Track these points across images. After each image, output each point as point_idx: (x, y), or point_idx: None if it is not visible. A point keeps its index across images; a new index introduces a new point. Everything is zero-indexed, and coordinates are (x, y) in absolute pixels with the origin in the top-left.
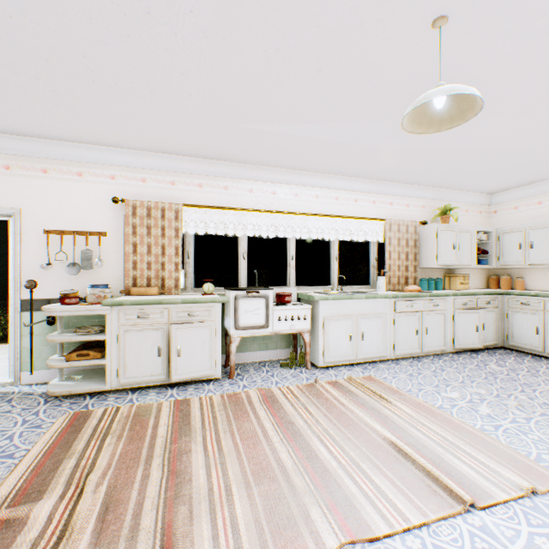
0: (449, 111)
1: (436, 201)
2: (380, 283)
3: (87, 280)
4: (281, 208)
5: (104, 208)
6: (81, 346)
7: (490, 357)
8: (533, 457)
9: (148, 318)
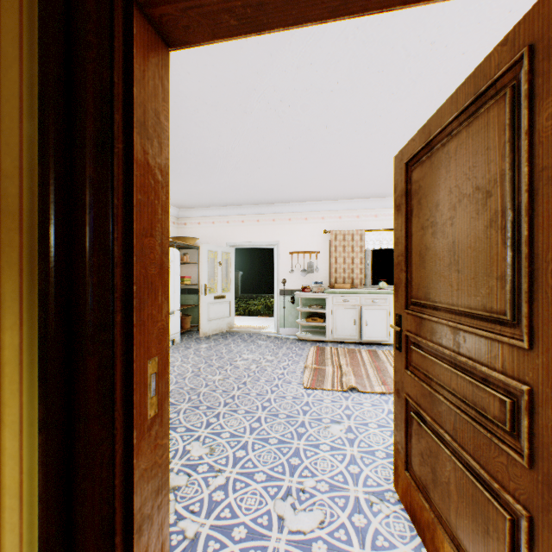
0: None
1: None
2: None
3: (309, 279)
4: None
5: (318, 237)
6: (308, 316)
7: None
8: None
9: (348, 302)
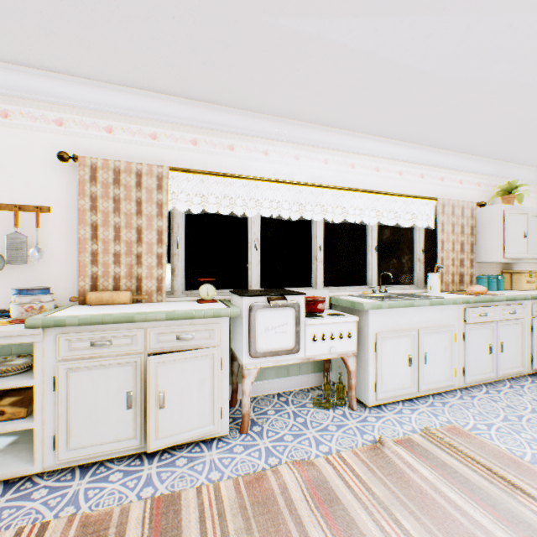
0: None
1: (492, 177)
2: (433, 282)
3: (16, 280)
4: (307, 180)
5: (45, 170)
6: (2, 389)
7: None
8: None
9: (110, 346)
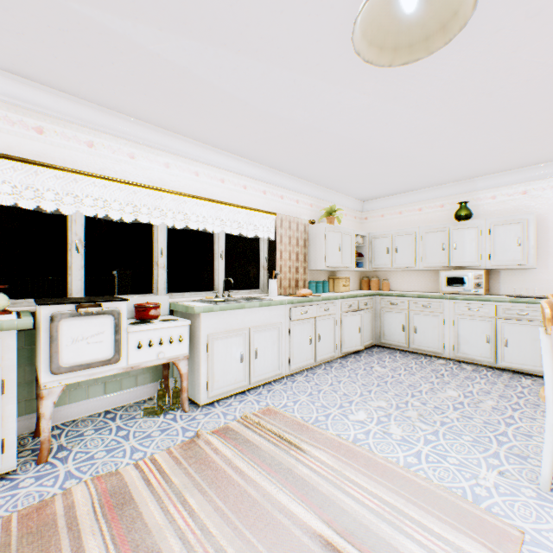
0: (410, 31)
1: (322, 201)
2: (272, 287)
3: None
4: (145, 181)
5: None
6: None
7: (371, 357)
8: (471, 496)
9: None
